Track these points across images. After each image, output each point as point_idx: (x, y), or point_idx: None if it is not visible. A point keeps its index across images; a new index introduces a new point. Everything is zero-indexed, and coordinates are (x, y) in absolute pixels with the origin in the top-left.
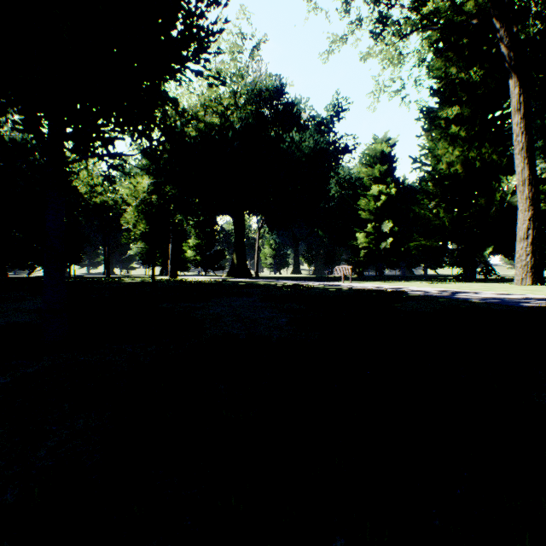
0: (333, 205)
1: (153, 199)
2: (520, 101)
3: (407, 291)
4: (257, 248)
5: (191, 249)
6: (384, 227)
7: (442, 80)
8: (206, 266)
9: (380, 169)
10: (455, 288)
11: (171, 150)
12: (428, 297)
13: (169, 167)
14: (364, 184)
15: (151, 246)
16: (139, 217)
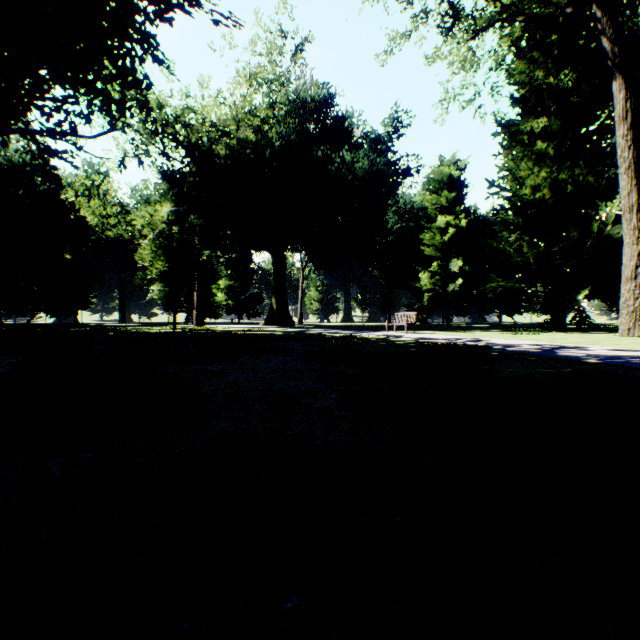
0: (391, 239)
1: (173, 231)
2: (627, 107)
3: (491, 345)
4: (300, 291)
5: (222, 292)
6: (452, 265)
7: (525, 86)
8: (240, 312)
9: (448, 196)
10: (549, 341)
11: (198, 173)
12: (523, 354)
13: (194, 193)
14: (428, 215)
15: (171, 288)
16: (156, 253)
